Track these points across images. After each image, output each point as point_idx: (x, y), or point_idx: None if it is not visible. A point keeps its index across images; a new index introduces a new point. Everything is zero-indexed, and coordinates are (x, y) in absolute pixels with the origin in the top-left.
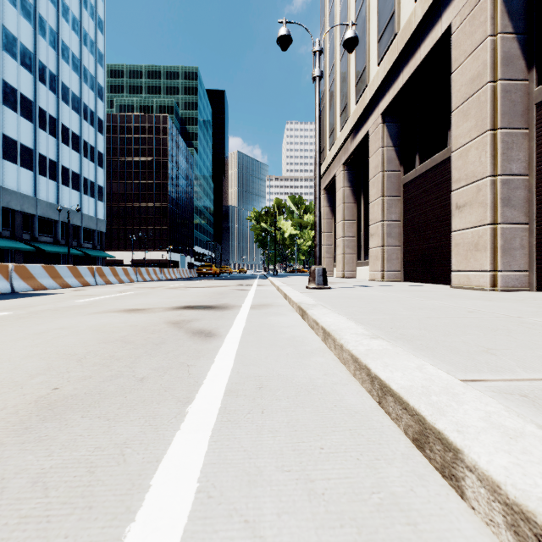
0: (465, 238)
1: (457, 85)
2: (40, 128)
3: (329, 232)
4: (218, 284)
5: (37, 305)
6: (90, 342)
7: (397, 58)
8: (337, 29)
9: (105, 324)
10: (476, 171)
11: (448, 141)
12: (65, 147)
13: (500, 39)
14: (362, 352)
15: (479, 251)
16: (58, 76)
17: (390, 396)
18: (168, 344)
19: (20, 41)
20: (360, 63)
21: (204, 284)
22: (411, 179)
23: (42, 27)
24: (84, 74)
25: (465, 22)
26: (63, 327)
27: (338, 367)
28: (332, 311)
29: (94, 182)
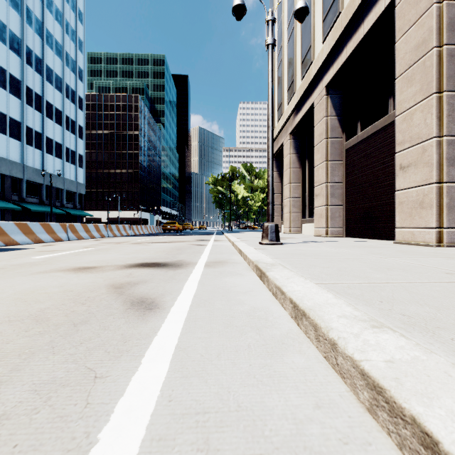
0: (409, 196)
1: (401, 53)
2: (27, 104)
3: (277, 194)
4: (179, 239)
5: None
6: None
7: (341, 34)
8: (284, 15)
9: (36, 289)
10: (421, 133)
11: (389, 108)
12: (49, 121)
13: (445, 5)
14: (384, 372)
15: (425, 209)
16: (42, 59)
17: None
18: (90, 324)
19: (9, 28)
20: (305, 42)
21: (166, 239)
22: (352, 144)
23: (29, 17)
24: (66, 58)
25: None
26: None
27: (331, 381)
28: (295, 273)
29: (75, 151)
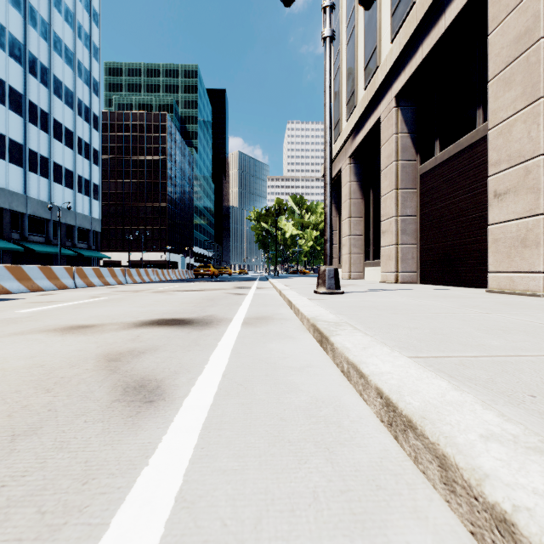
0: (507, 232)
1: (496, 48)
2: (30, 122)
3: (334, 231)
4: (212, 286)
5: None
6: None
7: (416, 29)
8: (343, 12)
9: None
10: (523, 149)
11: (477, 122)
12: (58, 143)
13: None
14: None
15: (528, 248)
16: (49, 69)
17: None
18: (40, 435)
19: (9, 30)
20: (369, 43)
21: (197, 286)
22: (429, 168)
23: (33, 17)
24: (78, 67)
25: None
26: None
27: None
28: (373, 338)
29: (89, 180)
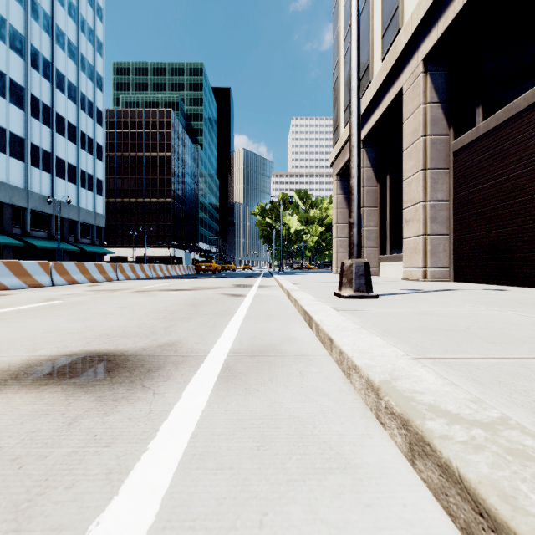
0: None
1: None
2: (32, 116)
3: (343, 223)
4: (209, 284)
5: None
6: None
7: None
8: None
9: None
10: None
11: None
12: (60, 138)
13: None
14: None
15: None
16: (52, 63)
17: None
18: None
19: (10, 22)
20: (389, 5)
21: (192, 284)
22: (467, 142)
23: (35, 10)
24: (81, 62)
25: None
26: None
27: None
28: None
29: (92, 175)
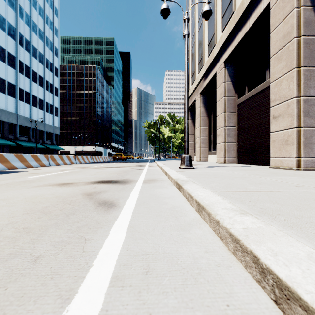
0: (279, 137)
1: (274, 40)
2: (19, 72)
3: (191, 134)
4: (124, 165)
5: (2, 180)
6: (16, 213)
7: (234, 26)
8: (196, 12)
9: (38, 196)
10: (286, 94)
11: (266, 77)
12: (35, 84)
13: (302, 10)
14: (241, 233)
15: (289, 145)
16: (30, 42)
17: (300, 308)
18: (76, 214)
19: (7, 20)
20: (210, 31)
21: (116, 165)
22: (242, 101)
23: (21, 12)
24: (46, 41)
25: (279, 1)
26: (6, 198)
27: (215, 241)
28: (200, 186)
29: (52, 105)
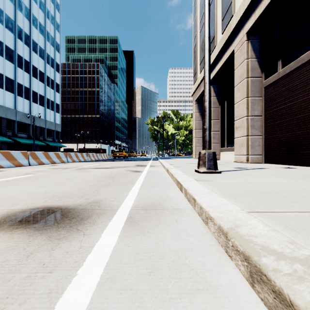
0: None
1: None
2: (18, 67)
3: (199, 129)
4: (121, 164)
5: None
6: None
7: None
8: None
9: None
10: None
11: None
12: (35, 79)
13: None
14: None
15: None
16: (30, 36)
17: None
18: None
19: (5, 12)
20: (226, 1)
21: (111, 164)
22: (273, 81)
23: (20, 5)
24: (47, 35)
25: None
26: None
27: None
28: None
29: (53, 101)
